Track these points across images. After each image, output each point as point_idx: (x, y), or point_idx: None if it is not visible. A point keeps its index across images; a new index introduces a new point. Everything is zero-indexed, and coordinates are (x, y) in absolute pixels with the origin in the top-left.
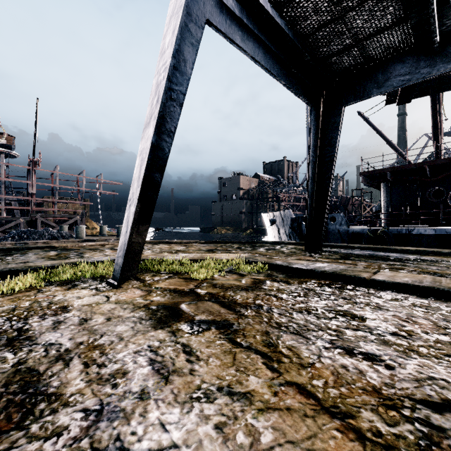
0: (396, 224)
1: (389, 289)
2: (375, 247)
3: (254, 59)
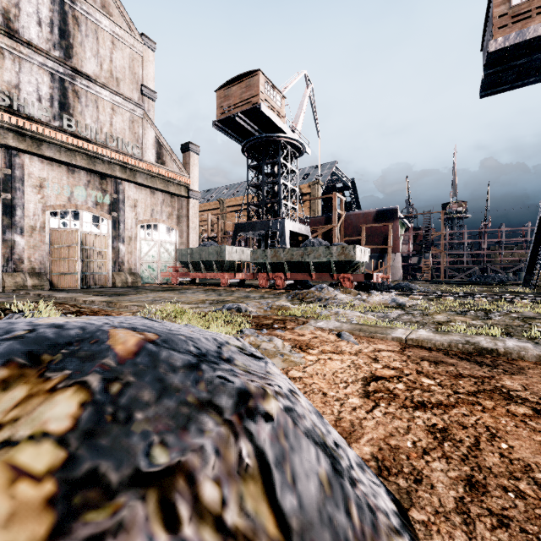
0: None
1: None
2: None
3: None
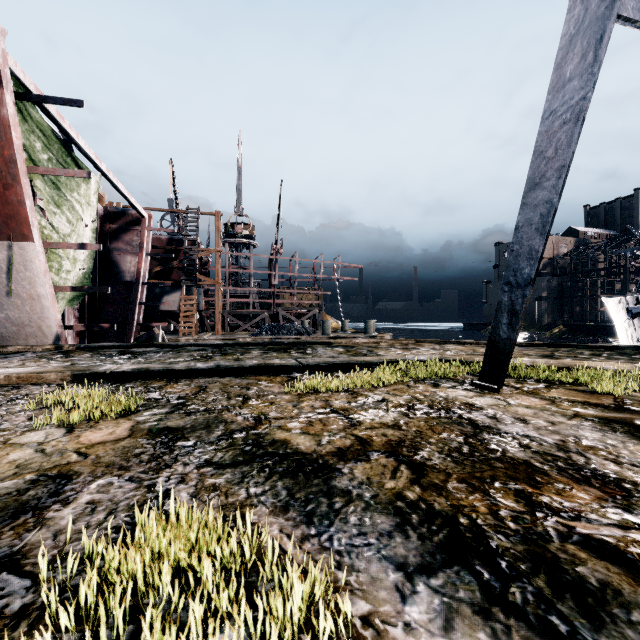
0: None
1: None
2: None
3: None
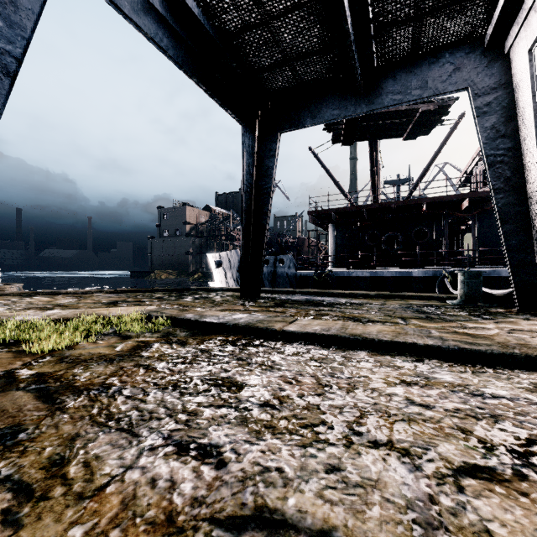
0: (341, 267)
1: (298, 341)
2: (315, 292)
3: (157, 44)
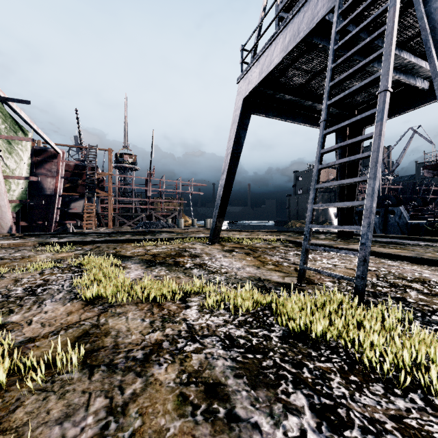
0: None
1: None
2: (406, 237)
3: (283, 120)
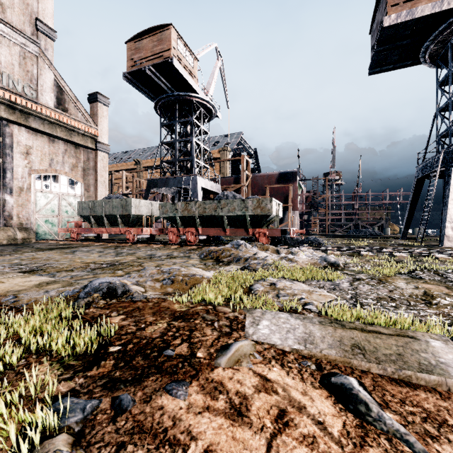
0: None
1: None
2: None
3: None
